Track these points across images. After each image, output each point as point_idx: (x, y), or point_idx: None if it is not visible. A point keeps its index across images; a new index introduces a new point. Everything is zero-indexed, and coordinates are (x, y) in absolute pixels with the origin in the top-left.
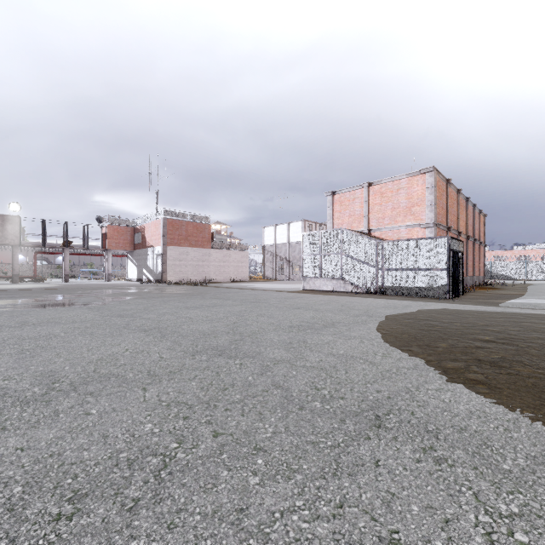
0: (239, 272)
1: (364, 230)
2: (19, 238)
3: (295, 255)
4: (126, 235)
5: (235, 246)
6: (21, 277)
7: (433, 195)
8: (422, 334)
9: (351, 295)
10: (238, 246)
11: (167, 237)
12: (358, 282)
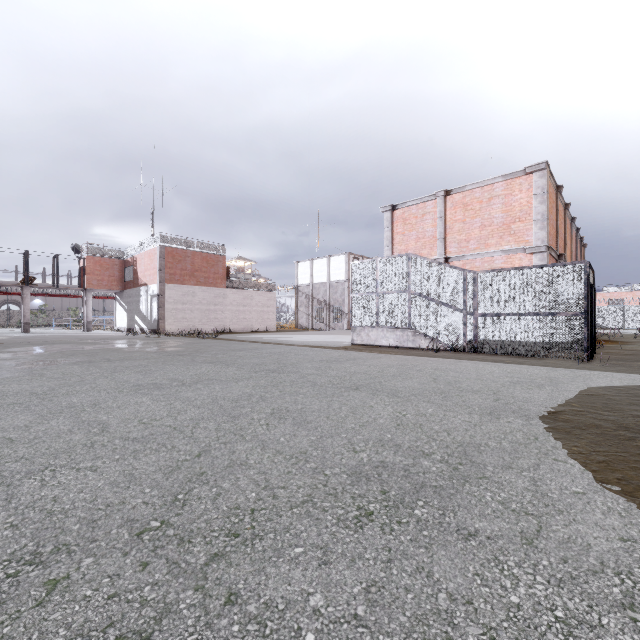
0: (264, 319)
1: (439, 258)
2: None
3: (336, 297)
4: (112, 270)
5: (259, 285)
6: None
7: (545, 204)
8: None
9: (428, 353)
10: (262, 285)
11: (165, 271)
12: (436, 333)
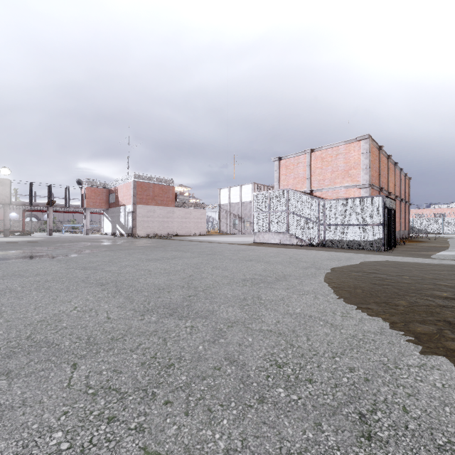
0: (199, 227)
1: (307, 190)
2: (9, 197)
3: (246, 212)
4: (102, 195)
5: (195, 205)
6: (11, 231)
7: (368, 159)
8: (376, 289)
9: (296, 247)
10: (197, 205)
11: (136, 197)
12: (302, 236)
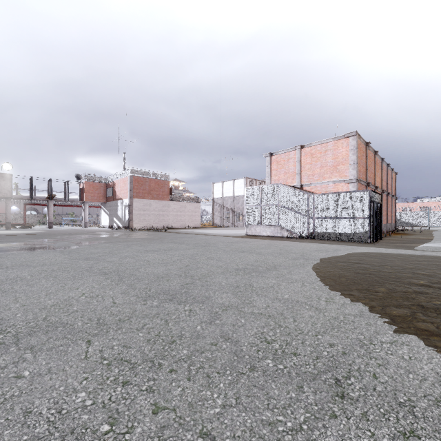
0: (193, 220)
1: (297, 185)
2: (11, 192)
3: (238, 206)
4: (100, 190)
5: (189, 199)
6: (13, 224)
7: (355, 155)
8: (359, 277)
9: (286, 239)
10: (192, 199)
11: (133, 191)
12: (293, 228)
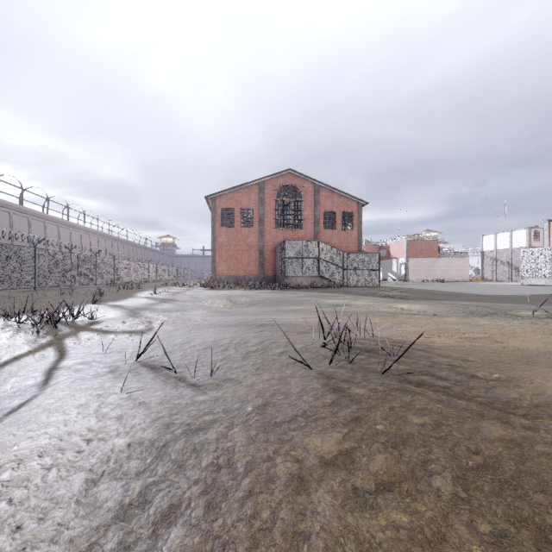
0: (461, 274)
1: None
2: None
3: (517, 259)
4: (374, 251)
5: (457, 255)
6: None
7: None
8: None
9: None
10: (459, 255)
11: (408, 252)
12: None
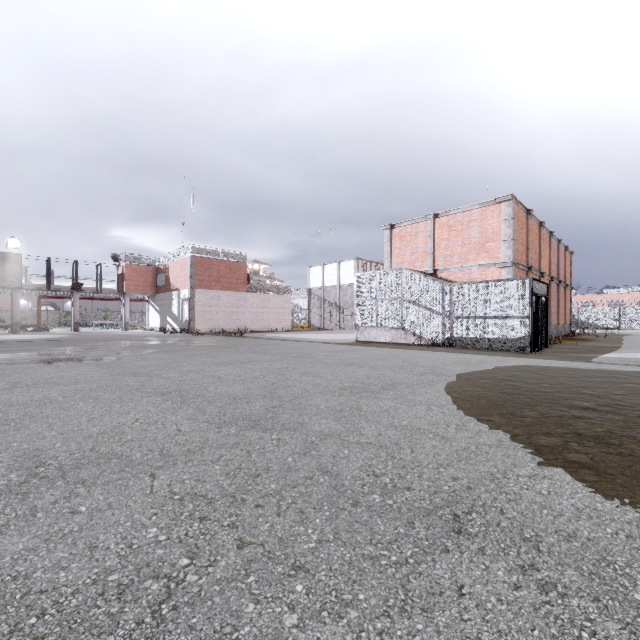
0: (281, 319)
1: (429, 270)
2: (19, 279)
3: (346, 299)
4: (147, 276)
5: (276, 289)
6: (22, 325)
7: (511, 228)
8: (504, 399)
9: (413, 347)
10: (279, 289)
11: (195, 278)
12: (422, 332)
